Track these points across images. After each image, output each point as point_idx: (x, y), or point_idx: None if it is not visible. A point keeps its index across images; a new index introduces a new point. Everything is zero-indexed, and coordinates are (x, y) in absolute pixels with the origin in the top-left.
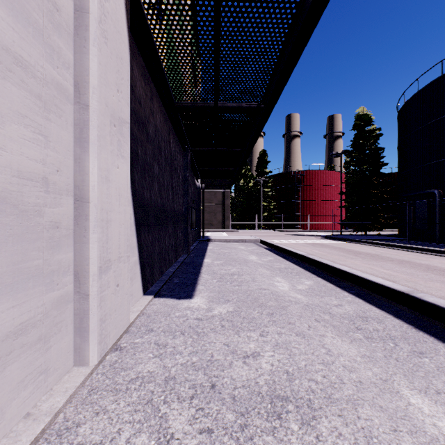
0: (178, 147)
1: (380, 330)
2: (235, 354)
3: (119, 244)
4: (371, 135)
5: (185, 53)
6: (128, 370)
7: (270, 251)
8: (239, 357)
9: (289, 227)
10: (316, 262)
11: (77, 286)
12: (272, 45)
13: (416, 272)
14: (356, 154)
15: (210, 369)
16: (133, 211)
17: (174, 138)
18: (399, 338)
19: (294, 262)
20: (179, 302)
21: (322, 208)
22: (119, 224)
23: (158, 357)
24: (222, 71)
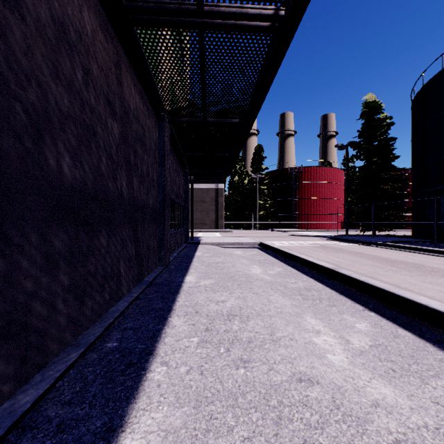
0: (145, 106)
1: None
2: None
3: None
4: (381, 125)
5: None
6: None
7: (274, 257)
8: None
9: (286, 227)
10: (357, 282)
11: None
12: None
13: None
14: (364, 145)
15: None
16: None
17: (133, 83)
18: None
19: (313, 276)
20: None
21: (321, 206)
22: None
23: None
24: None
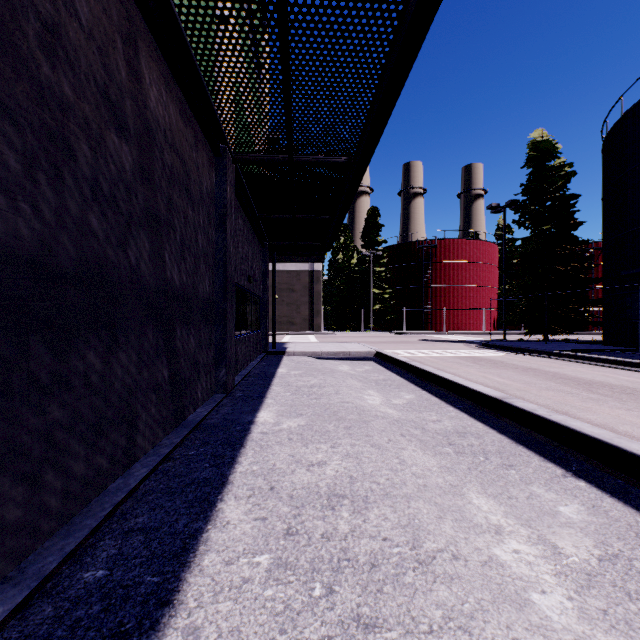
0: (189, 128)
1: None
2: None
3: None
4: (556, 176)
5: None
6: None
7: (399, 376)
8: None
9: (413, 328)
10: (548, 425)
11: None
12: None
13: None
14: (532, 206)
15: None
16: None
17: (165, 82)
18: None
19: (466, 409)
20: None
21: (465, 297)
22: None
23: None
24: None
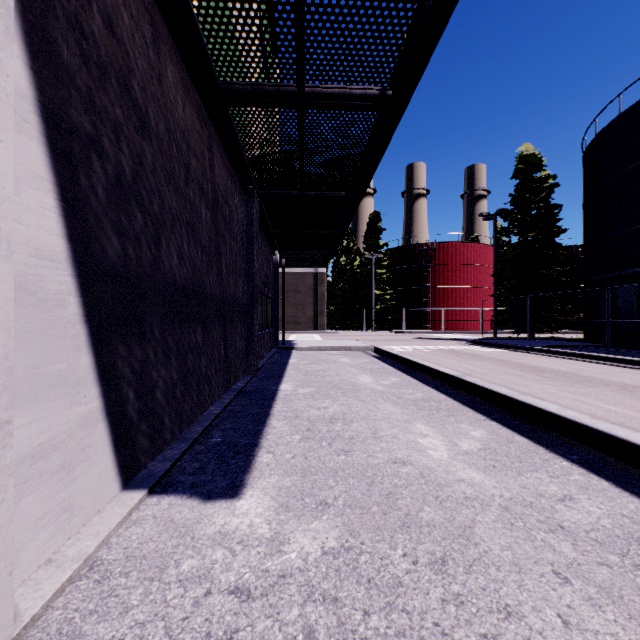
0: (233, 183)
1: None
2: None
3: None
4: (541, 187)
5: None
6: None
7: (391, 366)
8: None
9: (413, 327)
10: (482, 390)
11: None
12: None
13: None
14: (519, 215)
15: None
16: (75, 286)
17: (222, 161)
18: None
19: (437, 387)
20: (203, 513)
21: (463, 298)
22: None
23: None
24: None
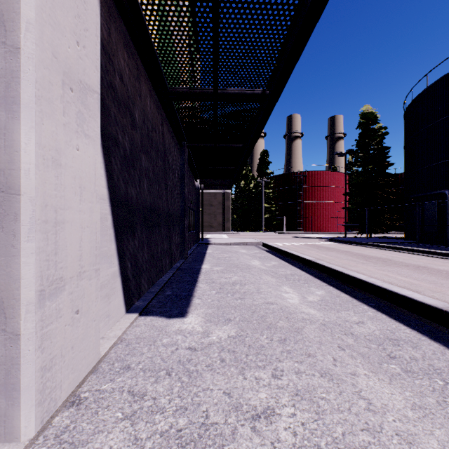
0: (173, 141)
1: (419, 359)
2: (240, 411)
3: (80, 254)
4: (377, 134)
5: (177, 22)
6: (79, 448)
7: (273, 255)
8: (246, 417)
9: (291, 229)
10: (326, 268)
11: (1, 321)
12: (283, 11)
13: (439, 280)
14: (361, 154)
15: (203, 444)
16: (110, 211)
17: (168, 130)
18: (447, 372)
19: (300, 267)
20: (168, 323)
21: (325, 209)
22: (80, 227)
23: (130, 418)
24: (221, 47)
